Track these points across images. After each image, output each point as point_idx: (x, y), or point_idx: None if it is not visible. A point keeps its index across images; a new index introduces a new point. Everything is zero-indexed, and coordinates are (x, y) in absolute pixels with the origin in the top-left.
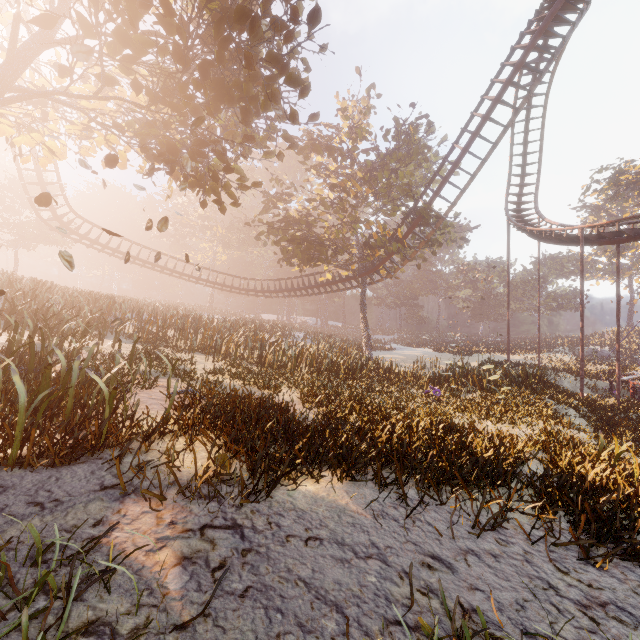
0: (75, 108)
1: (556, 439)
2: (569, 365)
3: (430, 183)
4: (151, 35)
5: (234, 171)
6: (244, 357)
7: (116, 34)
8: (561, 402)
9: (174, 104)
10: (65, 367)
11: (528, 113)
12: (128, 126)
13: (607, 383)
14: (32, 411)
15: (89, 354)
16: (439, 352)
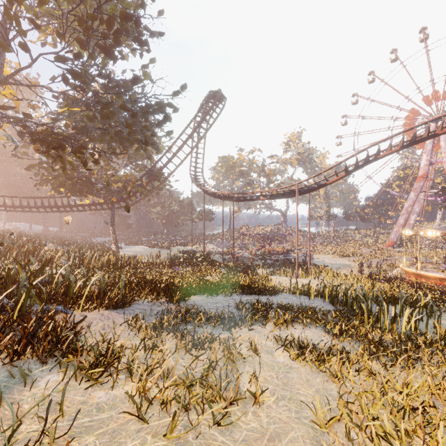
0: (2, 114)
1: (227, 278)
2: (213, 250)
3: (161, 158)
4: (76, 97)
5: (92, 159)
6: (59, 264)
7: (87, 116)
8: (220, 266)
9: (93, 139)
10: (65, 278)
11: (199, 129)
12: (44, 133)
13: (228, 256)
14: (92, 294)
15: (67, 270)
16: (152, 248)
